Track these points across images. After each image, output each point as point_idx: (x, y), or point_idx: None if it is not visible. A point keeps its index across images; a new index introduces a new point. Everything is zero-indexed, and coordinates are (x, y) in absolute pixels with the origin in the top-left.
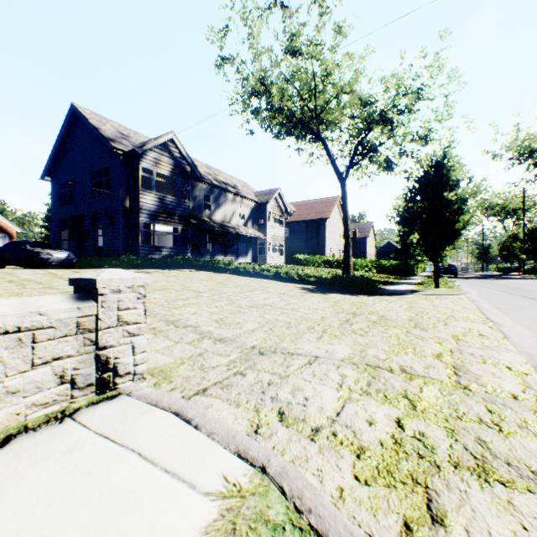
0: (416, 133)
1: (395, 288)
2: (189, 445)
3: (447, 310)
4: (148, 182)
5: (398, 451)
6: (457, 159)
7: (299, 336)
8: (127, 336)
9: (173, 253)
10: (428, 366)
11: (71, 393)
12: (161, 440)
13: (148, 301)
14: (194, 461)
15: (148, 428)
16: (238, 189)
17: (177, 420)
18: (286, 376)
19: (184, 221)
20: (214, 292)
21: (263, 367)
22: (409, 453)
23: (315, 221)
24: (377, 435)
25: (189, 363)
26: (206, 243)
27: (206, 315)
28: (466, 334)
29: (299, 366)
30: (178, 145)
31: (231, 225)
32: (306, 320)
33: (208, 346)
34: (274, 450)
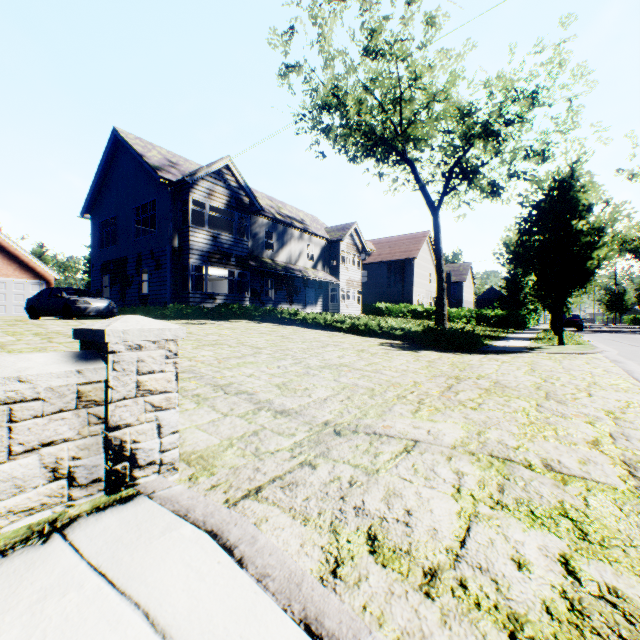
0: (530, 148)
1: (505, 344)
2: (226, 600)
3: (585, 375)
4: (201, 218)
5: (582, 630)
6: (590, 177)
7: (388, 408)
8: (150, 411)
9: (228, 302)
10: (584, 460)
11: (69, 492)
12: (183, 587)
13: (195, 359)
14: (231, 635)
15: (167, 560)
16: (306, 224)
17: (212, 547)
18: (375, 471)
19: (241, 262)
20: (276, 348)
21: (340, 454)
22: (604, 635)
23: (400, 262)
24: (537, 591)
25: (239, 446)
26: (268, 290)
27: (265, 377)
28: (625, 410)
29: (393, 455)
30: (234, 172)
31: (297, 267)
32: (394, 385)
33: (266, 422)
34: (366, 613)
